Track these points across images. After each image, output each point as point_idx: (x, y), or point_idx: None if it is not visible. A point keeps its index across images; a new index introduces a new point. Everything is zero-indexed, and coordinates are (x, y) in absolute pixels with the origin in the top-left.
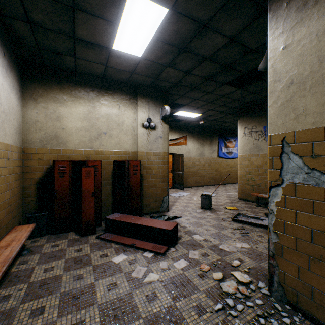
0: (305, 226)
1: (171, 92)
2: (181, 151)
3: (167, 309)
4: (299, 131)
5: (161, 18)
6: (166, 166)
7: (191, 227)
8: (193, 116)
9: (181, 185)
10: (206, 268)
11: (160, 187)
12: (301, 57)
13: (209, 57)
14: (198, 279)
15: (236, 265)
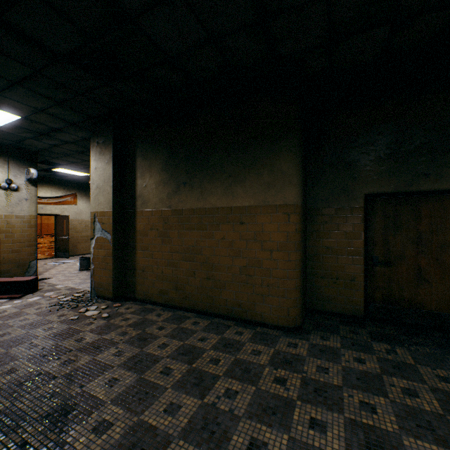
0: (101, 256)
1: (42, 153)
2: (68, 211)
3: (14, 312)
4: (100, 211)
5: (15, 118)
6: (34, 229)
7: (58, 282)
8: (80, 174)
9: (66, 253)
10: (55, 296)
11: (25, 251)
12: (100, 176)
13: (73, 142)
14: (46, 301)
15: (80, 292)
